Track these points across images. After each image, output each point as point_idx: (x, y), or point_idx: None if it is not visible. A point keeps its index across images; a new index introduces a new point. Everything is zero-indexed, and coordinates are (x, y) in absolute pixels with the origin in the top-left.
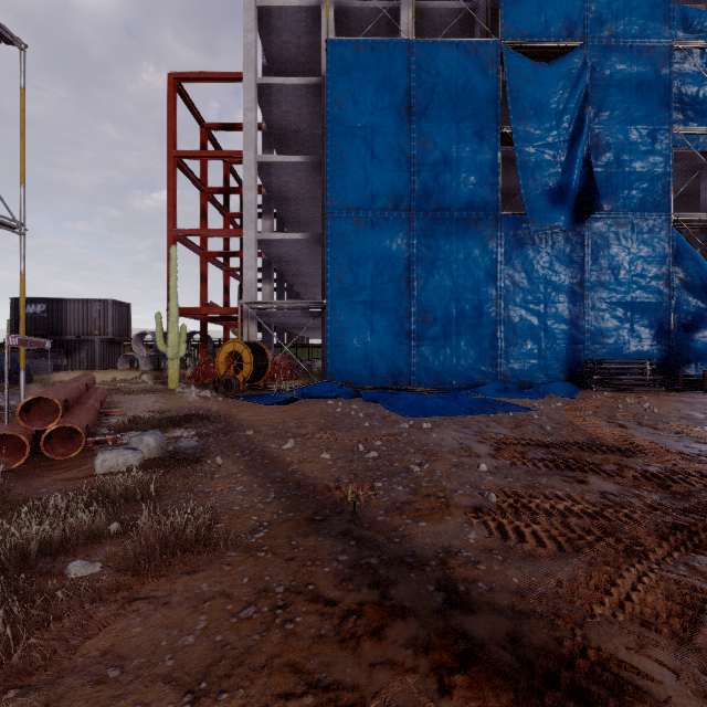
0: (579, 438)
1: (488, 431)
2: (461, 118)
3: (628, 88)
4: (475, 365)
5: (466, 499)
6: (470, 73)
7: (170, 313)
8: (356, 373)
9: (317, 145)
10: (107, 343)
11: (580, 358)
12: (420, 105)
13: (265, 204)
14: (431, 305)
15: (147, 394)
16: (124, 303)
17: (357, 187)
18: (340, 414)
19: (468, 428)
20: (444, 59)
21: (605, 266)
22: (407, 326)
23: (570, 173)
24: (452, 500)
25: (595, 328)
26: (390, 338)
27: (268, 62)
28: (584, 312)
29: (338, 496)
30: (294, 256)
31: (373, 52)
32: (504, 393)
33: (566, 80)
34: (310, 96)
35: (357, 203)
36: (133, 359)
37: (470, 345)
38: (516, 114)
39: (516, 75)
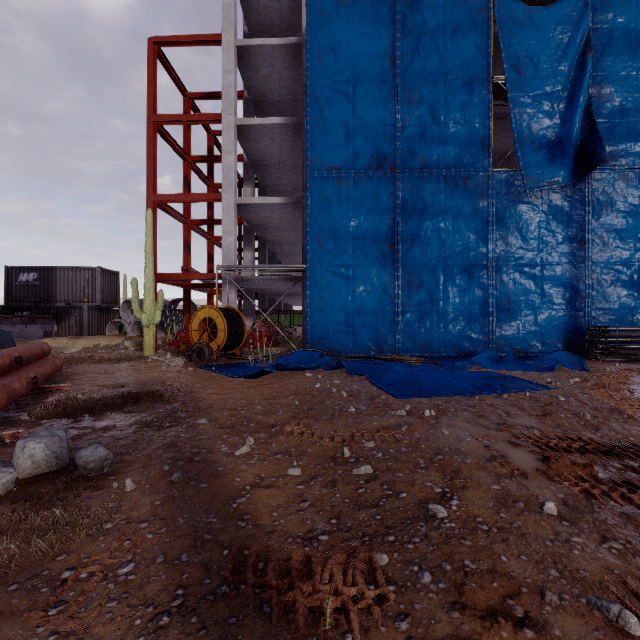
0: (639, 433)
1: (514, 422)
2: (449, 69)
3: (634, 31)
4: (464, 332)
5: (577, 630)
6: (458, 21)
7: (145, 278)
8: (337, 341)
9: (298, 112)
10: (96, 309)
11: (580, 325)
12: (405, 57)
13: (246, 172)
14: (417, 269)
15: (117, 363)
16: (112, 271)
17: (338, 145)
18: (319, 392)
19: (485, 417)
20: (431, 7)
21: (609, 225)
22: (391, 291)
23: (570, 124)
24: (550, 636)
25: (598, 292)
26: (373, 304)
27: (250, 29)
28: (585, 275)
29: (307, 604)
30: (275, 223)
31: (355, 3)
32: (501, 364)
33: (565, 23)
34: (291, 58)
35: (338, 162)
36: (121, 325)
37: (458, 311)
38: (509, 62)
39: (509, 21)
